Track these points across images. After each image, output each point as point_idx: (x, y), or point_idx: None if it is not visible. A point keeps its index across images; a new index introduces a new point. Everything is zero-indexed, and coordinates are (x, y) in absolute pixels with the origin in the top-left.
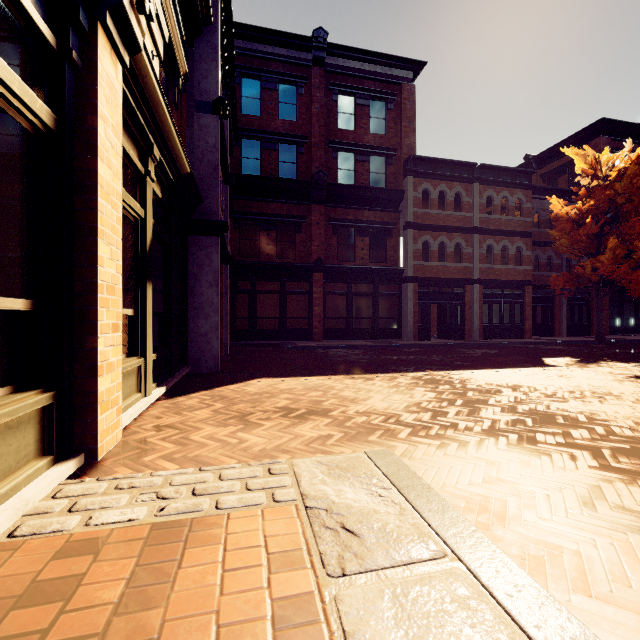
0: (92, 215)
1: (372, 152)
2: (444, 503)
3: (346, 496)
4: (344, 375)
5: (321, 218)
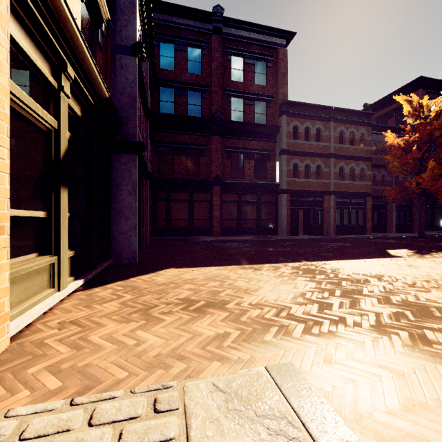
0: None
1: (256, 98)
2: None
3: None
4: (237, 265)
5: (219, 146)
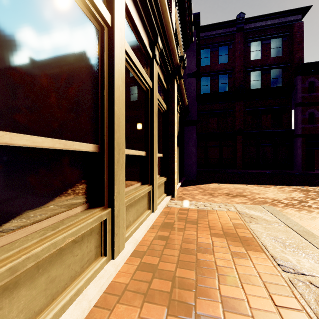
0: (173, 131)
1: (272, 67)
2: (289, 218)
3: (252, 212)
4: (254, 185)
5: (241, 108)
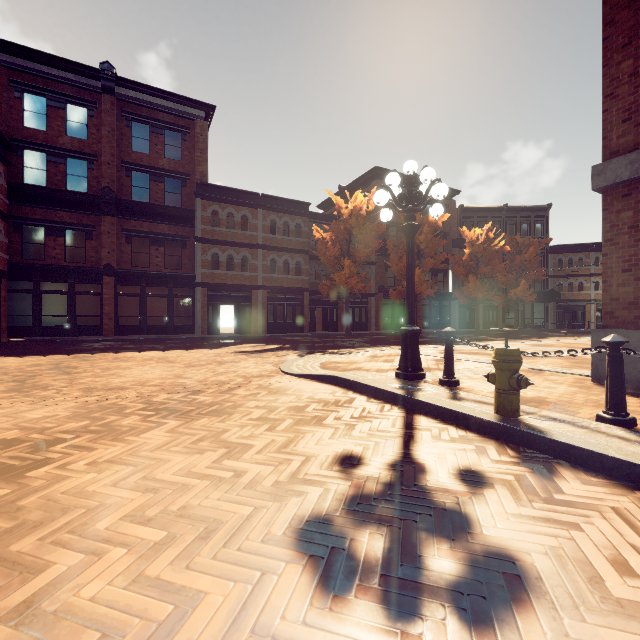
0: None
1: (166, 175)
2: None
3: None
4: (25, 356)
5: (112, 228)
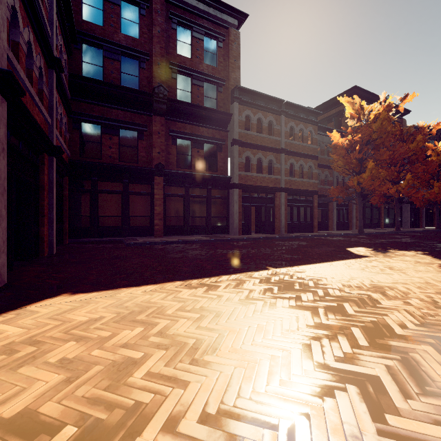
0: None
1: (206, 79)
2: None
3: None
4: (180, 281)
5: (162, 128)
